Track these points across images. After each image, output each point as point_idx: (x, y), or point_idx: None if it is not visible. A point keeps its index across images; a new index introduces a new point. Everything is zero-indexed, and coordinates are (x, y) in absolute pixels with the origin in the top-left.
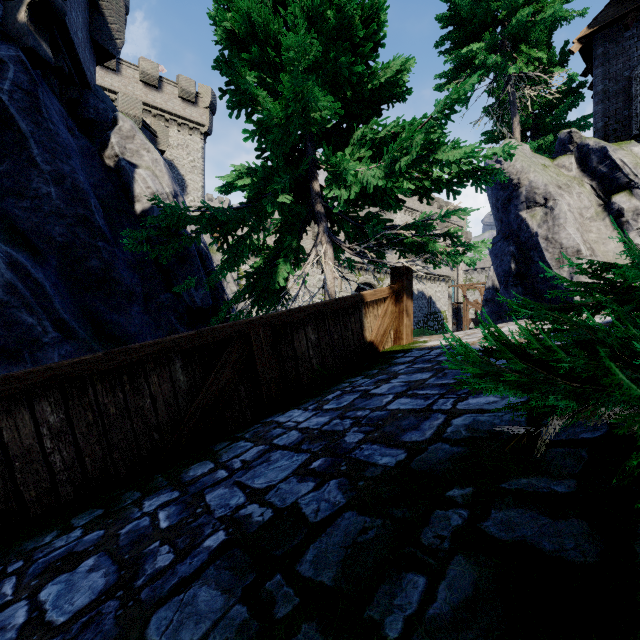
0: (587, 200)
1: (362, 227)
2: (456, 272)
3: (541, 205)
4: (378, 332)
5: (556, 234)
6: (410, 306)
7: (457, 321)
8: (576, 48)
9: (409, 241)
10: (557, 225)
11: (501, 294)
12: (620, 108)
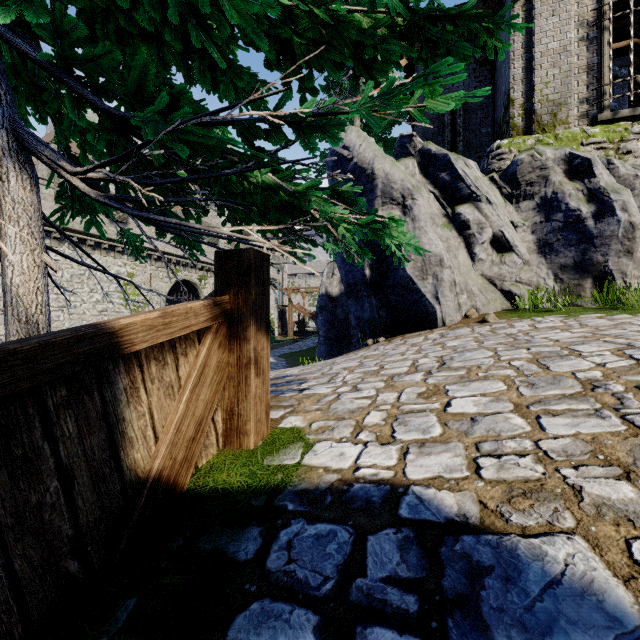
0: (435, 207)
1: (128, 119)
2: (281, 275)
3: (399, 203)
4: (177, 436)
5: (418, 238)
6: (264, 348)
7: (282, 324)
8: (404, 62)
9: (265, 184)
10: (418, 228)
11: (350, 305)
12: (436, 133)
